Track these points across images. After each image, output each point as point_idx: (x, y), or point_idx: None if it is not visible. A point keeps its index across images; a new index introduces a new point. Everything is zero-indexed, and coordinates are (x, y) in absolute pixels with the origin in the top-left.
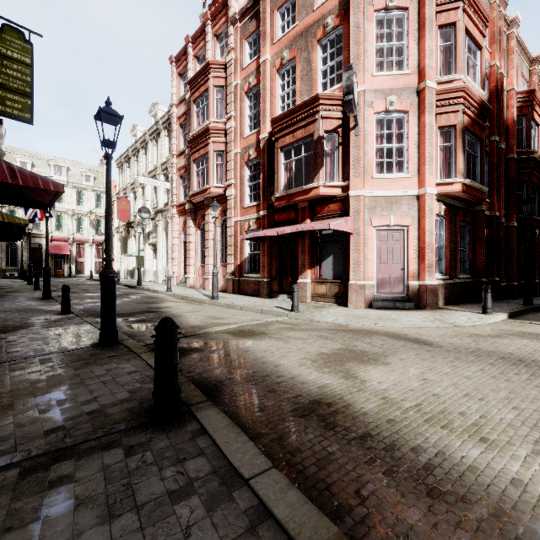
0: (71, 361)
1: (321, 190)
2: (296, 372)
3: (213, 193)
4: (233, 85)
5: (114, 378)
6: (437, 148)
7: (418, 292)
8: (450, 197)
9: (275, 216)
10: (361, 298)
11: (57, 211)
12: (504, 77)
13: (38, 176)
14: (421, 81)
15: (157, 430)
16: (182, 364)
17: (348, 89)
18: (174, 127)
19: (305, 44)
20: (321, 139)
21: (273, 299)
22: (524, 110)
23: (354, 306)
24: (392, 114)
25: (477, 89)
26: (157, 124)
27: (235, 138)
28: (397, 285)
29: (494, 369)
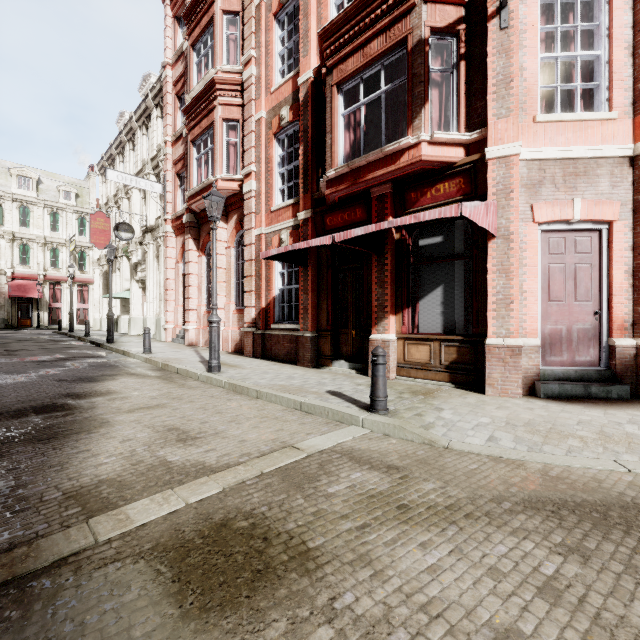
0: None
1: (423, 150)
2: None
3: (222, 190)
4: (253, 5)
5: None
6: None
7: (634, 362)
8: None
9: (326, 219)
10: (515, 375)
11: (22, 238)
12: None
13: None
14: None
15: None
16: None
17: None
18: (167, 99)
19: None
20: (423, 45)
21: (323, 369)
22: None
23: (499, 392)
24: None
25: None
26: (146, 100)
27: (258, 95)
28: (586, 347)
29: None
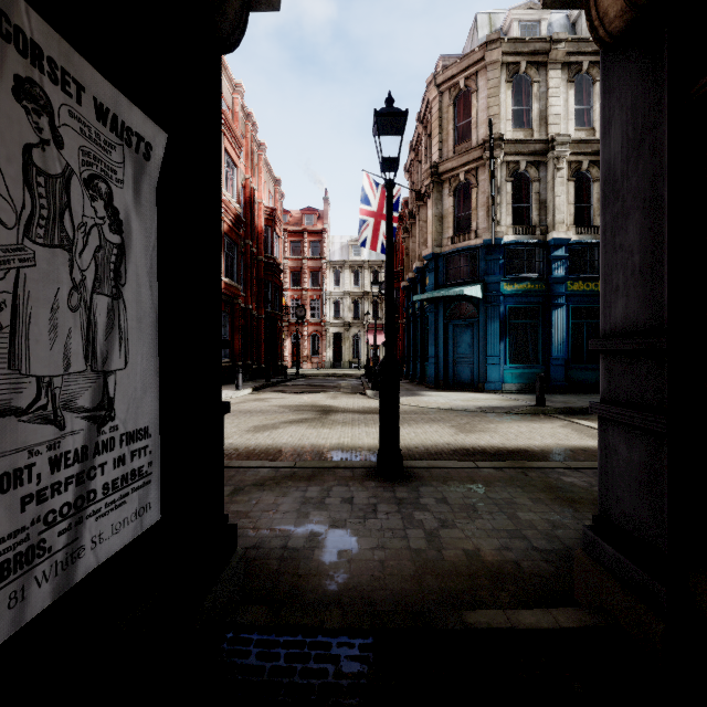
0: None
1: None
2: None
3: None
4: None
5: None
6: None
7: None
8: None
9: None
10: None
11: None
12: (257, 190)
13: None
14: None
15: None
16: None
17: None
18: None
19: None
20: None
21: None
22: (270, 222)
23: None
24: None
25: (235, 202)
26: None
27: None
28: None
29: (234, 417)
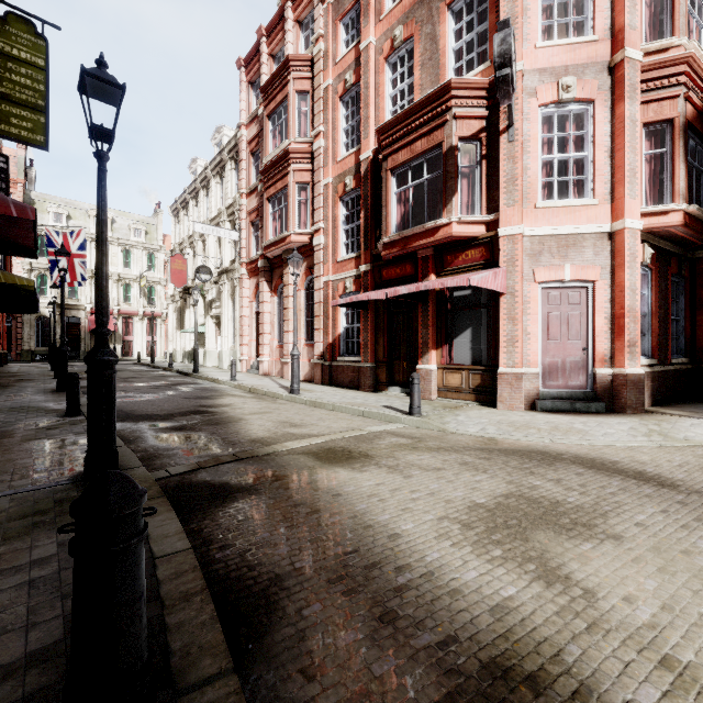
0: (11, 517)
1: (453, 228)
2: (434, 557)
3: (295, 243)
4: (322, 88)
5: (60, 570)
6: (641, 157)
7: (610, 385)
8: (659, 237)
9: (383, 272)
10: (518, 394)
11: None
12: None
13: None
14: (616, 50)
15: None
16: (216, 523)
17: (502, 58)
18: (243, 156)
19: (428, 13)
20: (453, 151)
21: (380, 393)
22: None
23: (507, 407)
24: (568, 106)
25: None
26: (221, 154)
27: (325, 163)
28: (576, 374)
29: None
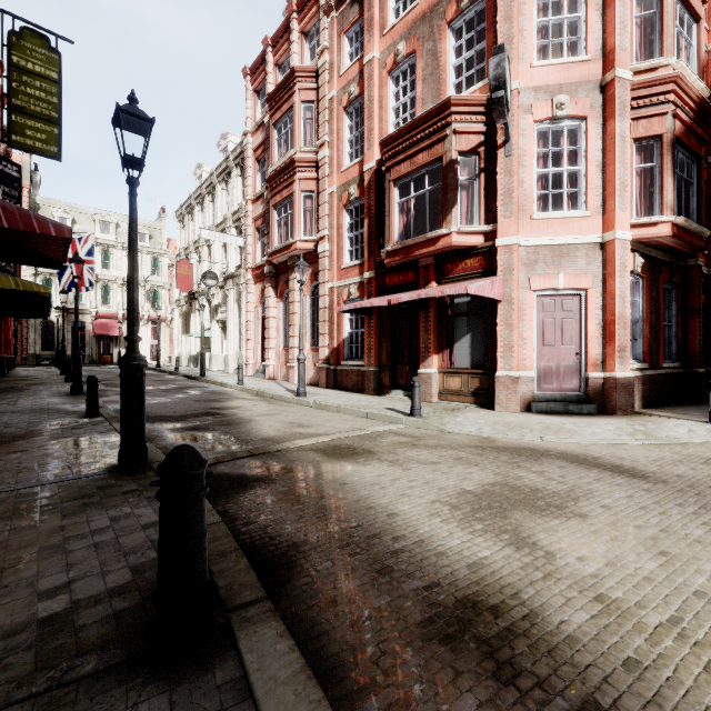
0: (64, 499)
1: (453, 238)
2: (426, 530)
3: (300, 250)
4: (327, 99)
5: (117, 537)
6: (632, 170)
7: (602, 388)
8: (650, 246)
9: (386, 279)
10: (514, 397)
11: (104, 279)
12: None
13: (31, 215)
14: (607, 70)
15: (153, 680)
16: (239, 506)
17: (497, 81)
18: (248, 163)
19: (430, 30)
20: (453, 164)
21: (383, 396)
22: None
23: (504, 409)
24: (562, 122)
25: (695, 79)
26: (227, 160)
27: (330, 172)
28: (570, 378)
29: None
